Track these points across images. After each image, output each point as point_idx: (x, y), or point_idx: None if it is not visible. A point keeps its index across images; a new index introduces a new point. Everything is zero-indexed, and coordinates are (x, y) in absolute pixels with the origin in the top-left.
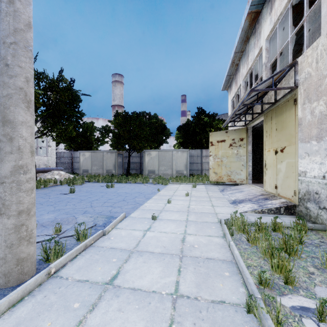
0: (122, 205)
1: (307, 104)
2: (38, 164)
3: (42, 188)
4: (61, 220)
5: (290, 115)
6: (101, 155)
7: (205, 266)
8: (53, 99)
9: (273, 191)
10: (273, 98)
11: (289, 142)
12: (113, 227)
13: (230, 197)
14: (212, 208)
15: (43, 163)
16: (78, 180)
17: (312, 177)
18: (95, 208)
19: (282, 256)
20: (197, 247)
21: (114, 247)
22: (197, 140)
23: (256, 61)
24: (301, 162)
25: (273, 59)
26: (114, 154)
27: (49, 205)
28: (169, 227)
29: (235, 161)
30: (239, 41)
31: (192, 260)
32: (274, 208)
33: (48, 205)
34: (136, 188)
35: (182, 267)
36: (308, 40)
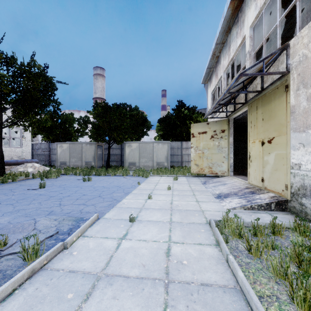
0: (96, 203)
1: (302, 90)
2: (11, 156)
3: (9, 182)
4: (13, 226)
5: (280, 103)
6: (80, 146)
7: (201, 302)
8: (24, 85)
9: (258, 184)
10: (259, 87)
11: (279, 132)
12: (79, 235)
13: (213, 191)
14: (197, 204)
15: (16, 155)
16: (52, 173)
17: (309, 170)
18: (63, 207)
19: (309, 285)
20: (187, 264)
21: (74, 270)
22: (177, 133)
23: (238, 51)
24: (294, 153)
25: (258, 47)
26: (93, 145)
27: (9, 204)
28: (150, 232)
29: (216, 153)
30: (221, 31)
31: (183, 290)
32: (264, 203)
33: (7, 204)
34: (115, 182)
35: (169, 305)
36: (287, 34)
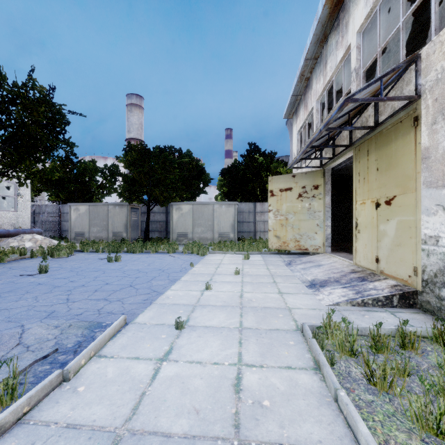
0: (125, 296)
1: (441, 124)
2: None
3: None
4: None
5: (406, 145)
6: (105, 209)
7: None
8: (17, 116)
9: (371, 267)
10: (371, 121)
11: (403, 189)
12: (91, 354)
13: (304, 276)
14: (280, 298)
15: (8, 222)
16: (62, 249)
17: None
18: (72, 305)
19: None
20: (270, 407)
21: (76, 423)
22: (248, 190)
23: (338, 69)
24: (427, 220)
25: (370, 61)
26: (125, 208)
27: None
28: (208, 347)
29: (306, 219)
30: (313, 40)
31: None
32: (382, 296)
33: None
34: (156, 262)
35: None
36: (408, 47)
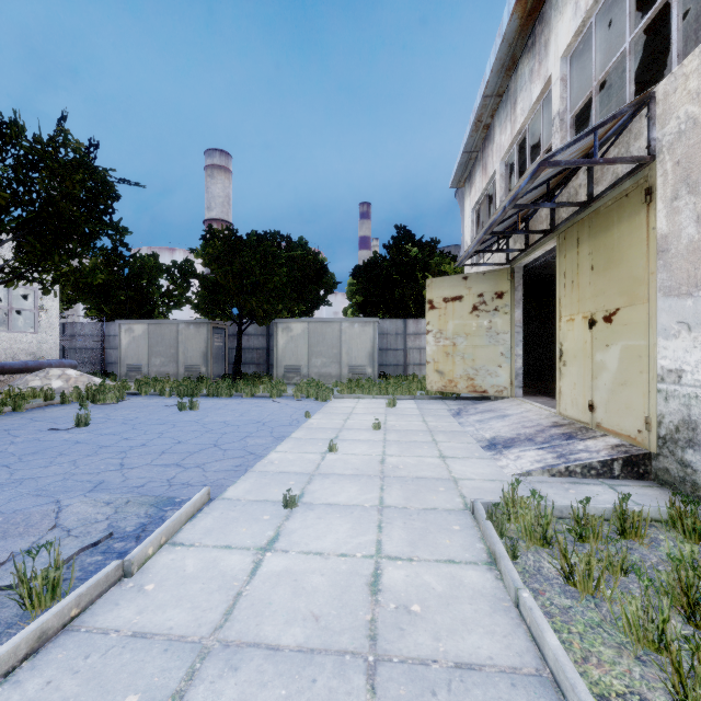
0: (208, 461)
1: (685, 199)
2: (12, 353)
3: (6, 413)
4: (4, 521)
5: (634, 231)
6: (173, 330)
7: None
8: (41, 188)
9: (582, 417)
10: (583, 194)
11: (630, 298)
12: (162, 540)
13: (479, 432)
14: (442, 464)
15: (25, 349)
16: (108, 391)
17: None
18: (129, 473)
19: None
20: (421, 613)
21: (145, 631)
22: (396, 299)
23: (534, 112)
24: (665, 346)
25: (581, 101)
26: (204, 328)
27: (1, 465)
28: (332, 533)
29: (485, 345)
30: (495, 67)
31: (411, 681)
32: (597, 462)
33: None
34: (252, 411)
35: None
36: (644, 76)
